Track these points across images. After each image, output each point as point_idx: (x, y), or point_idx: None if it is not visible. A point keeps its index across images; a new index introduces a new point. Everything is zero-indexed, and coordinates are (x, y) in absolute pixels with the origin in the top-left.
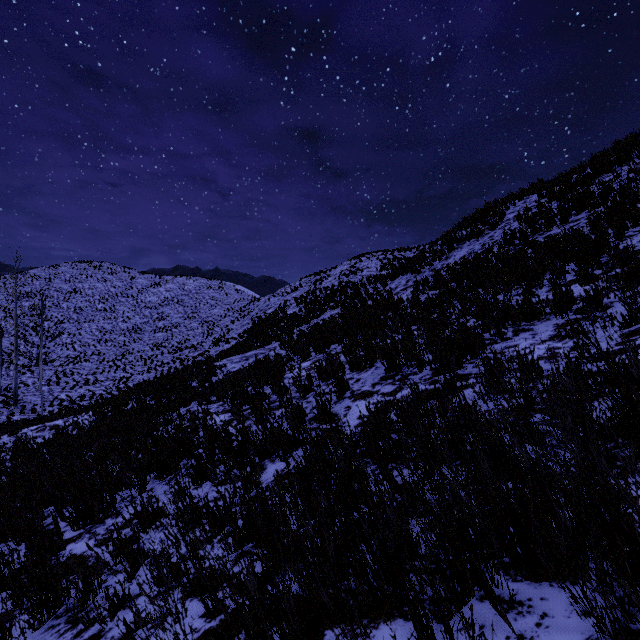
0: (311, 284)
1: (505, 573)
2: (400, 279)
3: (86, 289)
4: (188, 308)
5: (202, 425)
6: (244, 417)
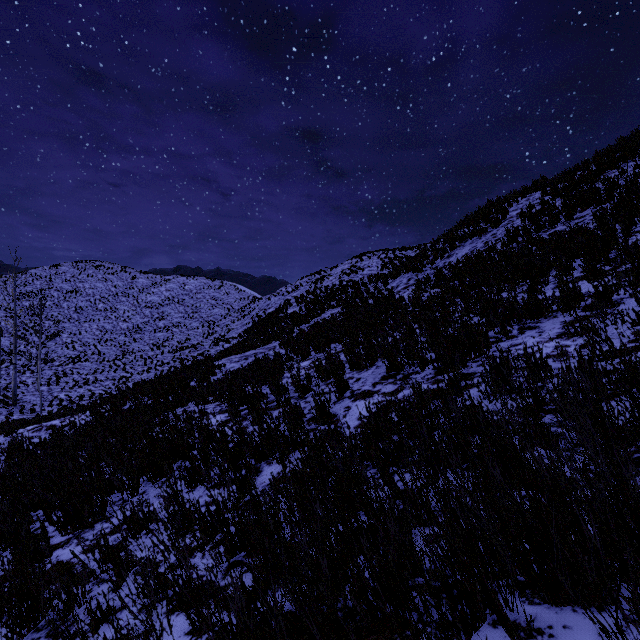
0: (312, 283)
1: (522, 596)
2: (401, 278)
3: (87, 289)
4: (189, 308)
5: (198, 426)
6: (241, 417)
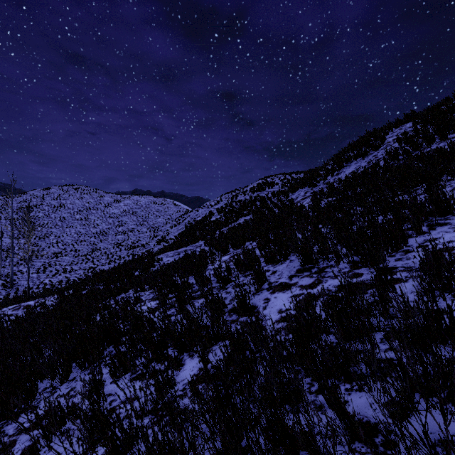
0: (229, 199)
1: None
2: (299, 191)
3: (68, 204)
4: (140, 218)
5: (130, 312)
6: (169, 305)
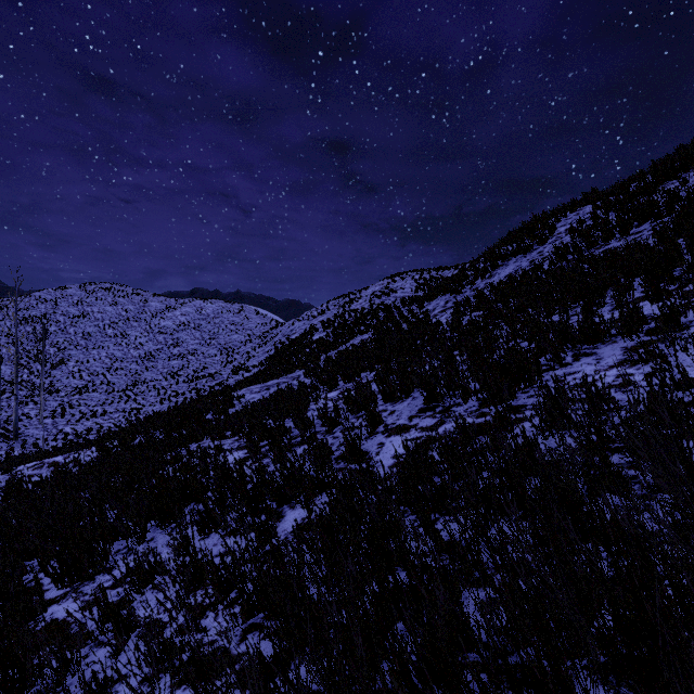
0: (339, 307)
1: (608, 687)
2: (438, 300)
3: (95, 313)
4: (206, 333)
5: (213, 464)
6: (261, 454)
